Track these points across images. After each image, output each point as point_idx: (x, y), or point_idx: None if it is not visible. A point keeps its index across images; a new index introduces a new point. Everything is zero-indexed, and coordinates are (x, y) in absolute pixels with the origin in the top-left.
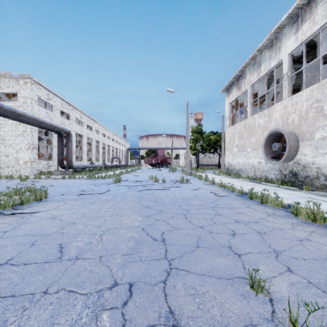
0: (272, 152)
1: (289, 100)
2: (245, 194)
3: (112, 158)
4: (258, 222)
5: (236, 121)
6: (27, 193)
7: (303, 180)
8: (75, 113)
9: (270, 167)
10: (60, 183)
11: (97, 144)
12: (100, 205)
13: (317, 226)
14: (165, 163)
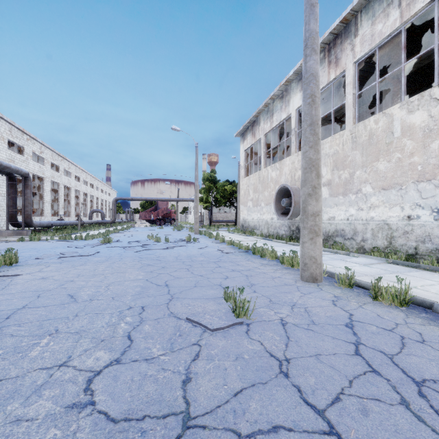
0: (282, 207)
1: (296, 156)
2: (251, 251)
3: (91, 212)
4: (250, 269)
5: (252, 171)
6: None
7: None
8: (32, 145)
9: (281, 224)
10: (21, 247)
11: (67, 191)
12: (94, 266)
13: (293, 269)
14: (168, 219)
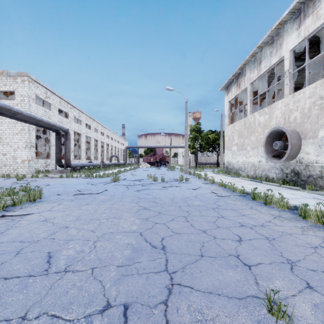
0: (273, 150)
1: (291, 97)
2: (247, 194)
3: (111, 157)
4: (264, 225)
5: (235, 119)
6: (22, 193)
7: (305, 179)
8: (73, 111)
9: (270, 166)
10: (57, 182)
11: (96, 142)
12: (96, 206)
13: None
14: (163, 162)
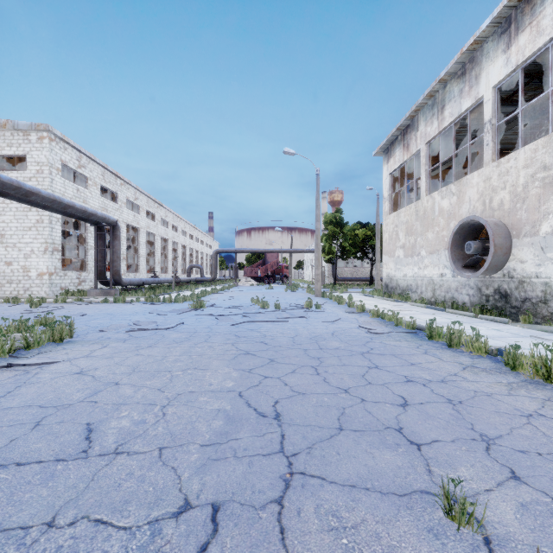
0: (464, 256)
1: (495, 167)
2: (419, 331)
3: (190, 268)
4: (446, 380)
5: (401, 204)
6: (40, 328)
7: (519, 305)
8: (126, 190)
9: (460, 283)
10: (99, 311)
11: (164, 243)
12: (165, 350)
13: (552, 388)
14: (279, 276)
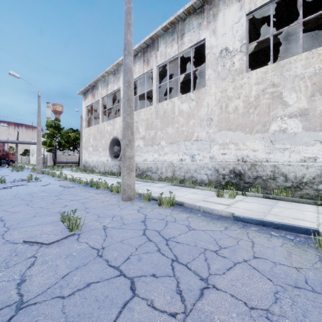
0: (115, 152)
1: None
2: (90, 184)
3: None
4: (87, 198)
5: (92, 123)
6: None
7: None
8: None
9: (114, 164)
10: None
11: None
12: None
13: (118, 194)
14: (5, 161)
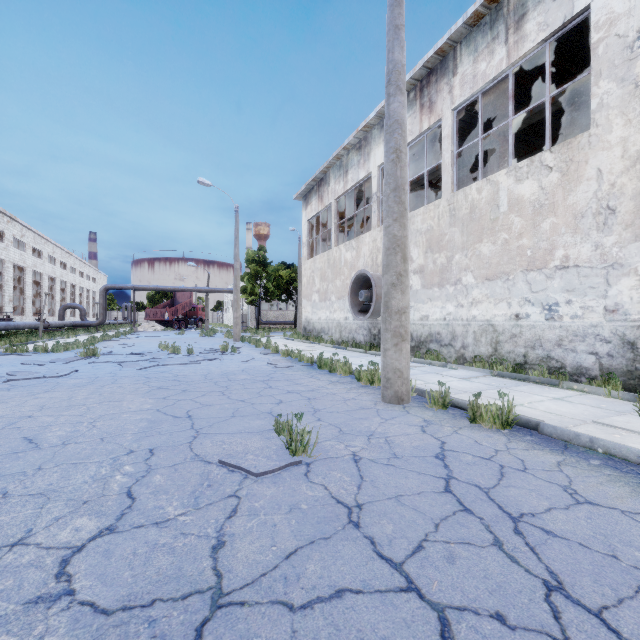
0: (360, 302)
1: (379, 231)
2: (316, 364)
3: (63, 308)
4: (314, 390)
5: (318, 250)
6: None
7: None
8: None
9: (358, 325)
10: None
11: (19, 273)
12: (69, 392)
13: (372, 388)
14: (193, 320)
